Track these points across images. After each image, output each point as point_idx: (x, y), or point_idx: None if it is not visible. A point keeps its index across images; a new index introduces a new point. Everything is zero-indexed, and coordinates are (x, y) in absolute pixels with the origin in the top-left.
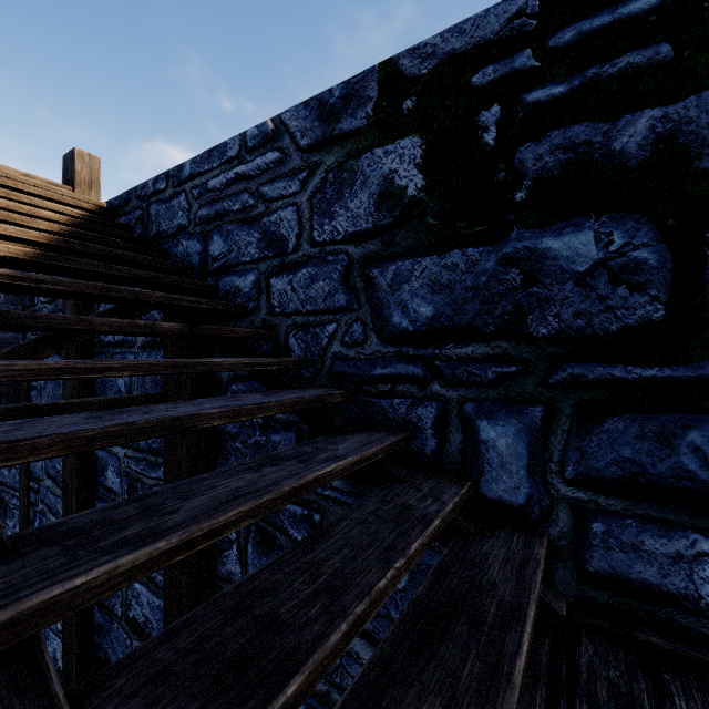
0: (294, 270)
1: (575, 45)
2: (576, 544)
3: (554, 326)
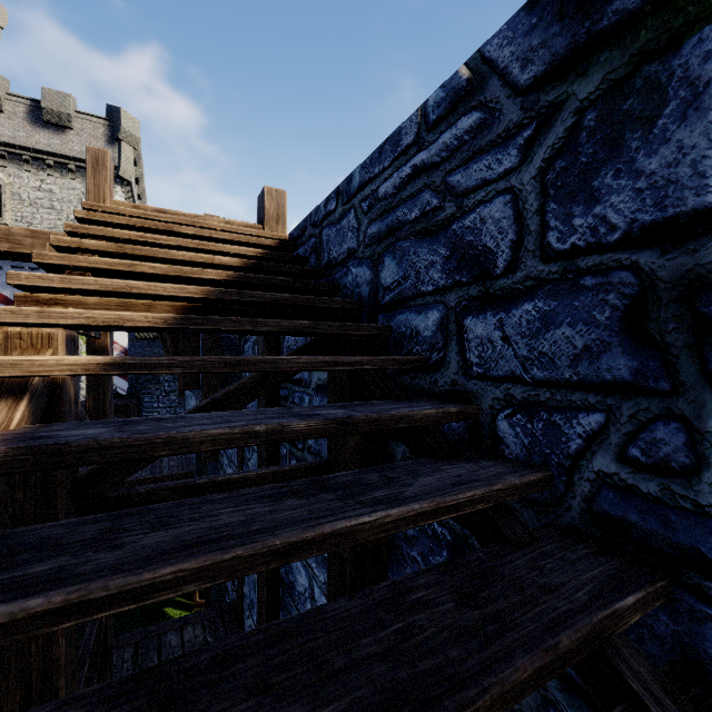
0: (506, 305)
1: None
2: None
3: None
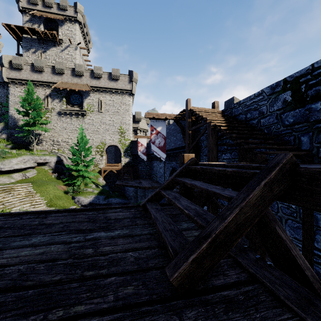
0: (265, 117)
1: (317, 74)
2: (317, 153)
3: (313, 119)
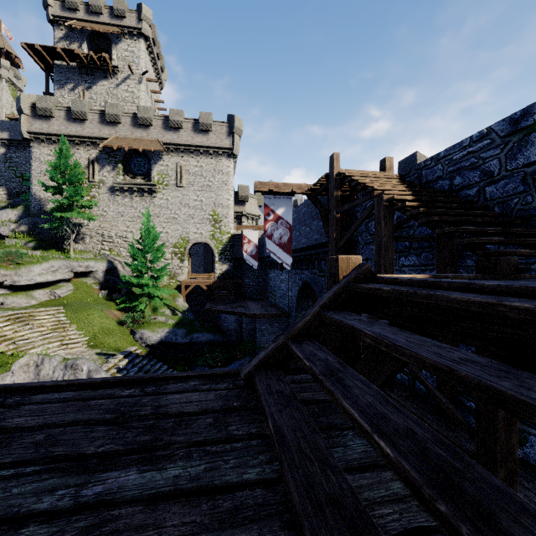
0: (497, 182)
1: None
2: None
3: None
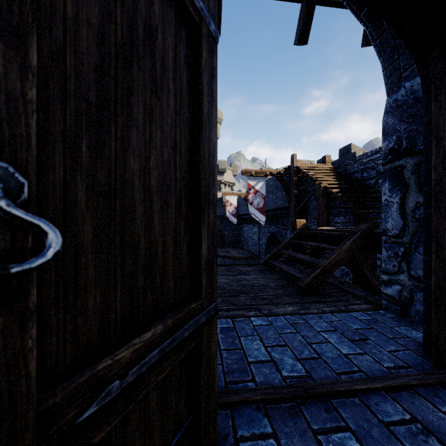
0: None
1: None
2: None
3: None
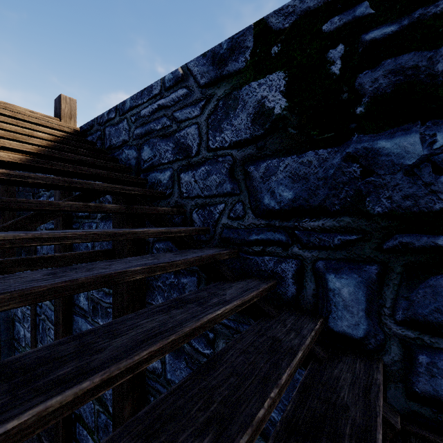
0: (196, 168)
1: None
2: (405, 370)
3: (387, 205)
